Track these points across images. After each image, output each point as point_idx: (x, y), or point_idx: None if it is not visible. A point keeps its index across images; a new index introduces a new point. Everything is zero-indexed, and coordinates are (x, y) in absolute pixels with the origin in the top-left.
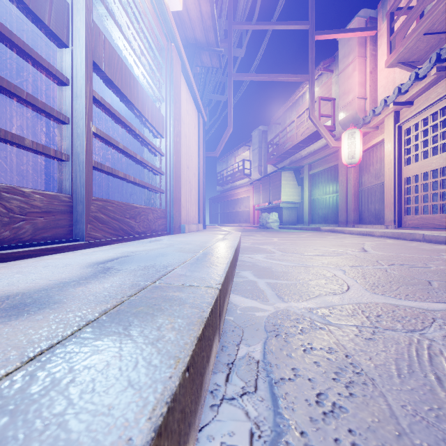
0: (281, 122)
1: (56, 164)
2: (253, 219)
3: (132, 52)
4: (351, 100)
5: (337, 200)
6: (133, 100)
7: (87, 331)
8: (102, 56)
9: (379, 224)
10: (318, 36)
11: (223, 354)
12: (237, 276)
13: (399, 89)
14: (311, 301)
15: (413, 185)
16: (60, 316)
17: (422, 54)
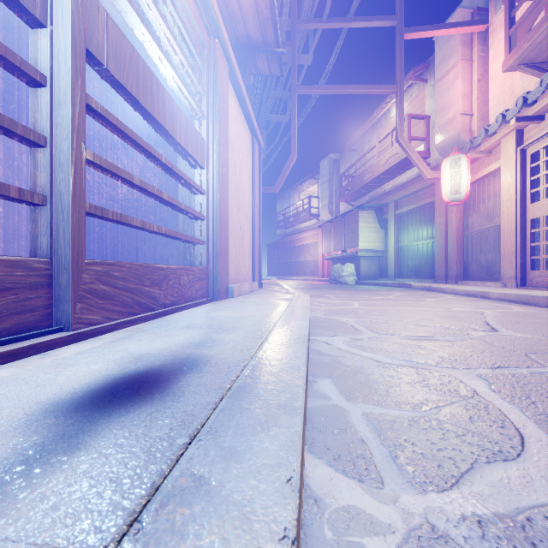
0: (358, 148)
1: None
2: (322, 271)
3: (154, 45)
4: (452, 117)
5: (433, 248)
6: (156, 114)
7: None
8: (104, 44)
9: (493, 280)
10: (408, 34)
11: None
12: (313, 393)
13: (524, 99)
14: (469, 487)
15: (544, 228)
16: None
17: None
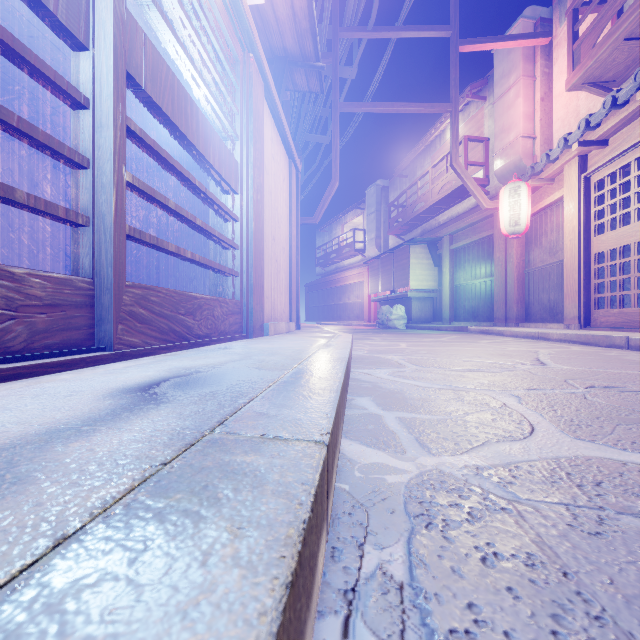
0: (410, 174)
1: None
2: (368, 315)
3: (188, 63)
4: (513, 140)
5: (492, 287)
6: (191, 136)
7: (47, 569)
8: (142, 65)
9: (555, 321)
10: (464, 47)
11: (335, 567)
12: (351, 406)
13: (587, 122)
14: (476, 453)
15: (608, 264)
16: (9, 518)
17: (621, 70)
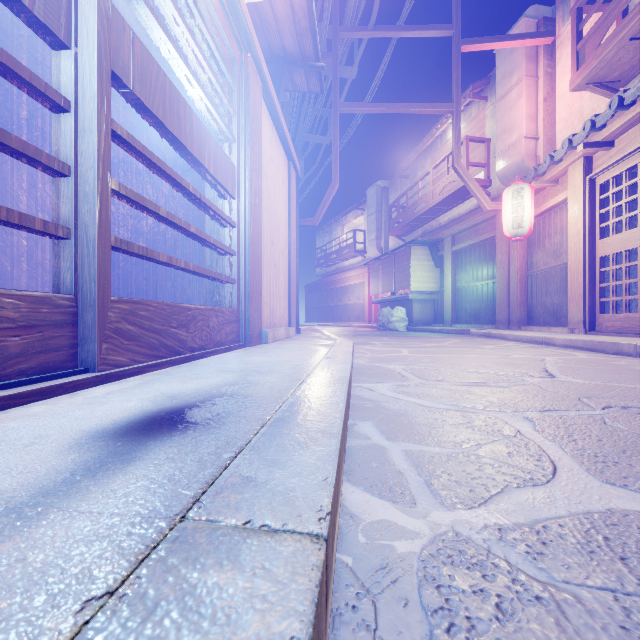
0: (410, 174)
1: None
2: (368, 316)
3: (182, 63)
4: (515, 141)
5: (494, 289)
6: (184, 139)
7: None
8: (130, 65)
9: (559, 325)
10: (466, 46)
11: None
12: (353, 434)
13: (593, 123)
14: (495, 505)
15: (614, 267)
16: None
17: (626, 70)
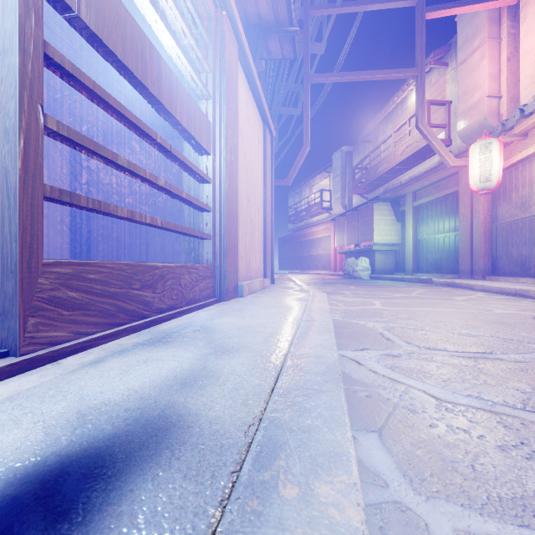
0: (372, 139)
1: None
2: (334, 265)
3: (147, 2)
4: (477, 101)
5: (456, 241)
6: (150, 85)
7: None
8: None
9: (528, 276)
10: (430, 13)
11: None
12: None
13: None
14: None
15: None
16: None
17: None
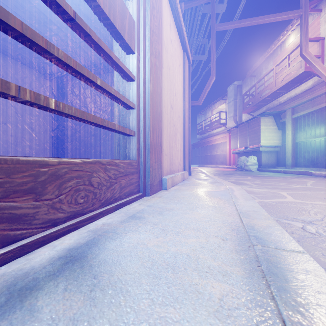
0: (257, 74)
1: (61, 117)
2: (229, 161)
3: None
4: None
5: None
6: None
7: None
8: None
9: None
10: None
11: None
12: None
13: None
14: None
15: None
16: None
17: None
